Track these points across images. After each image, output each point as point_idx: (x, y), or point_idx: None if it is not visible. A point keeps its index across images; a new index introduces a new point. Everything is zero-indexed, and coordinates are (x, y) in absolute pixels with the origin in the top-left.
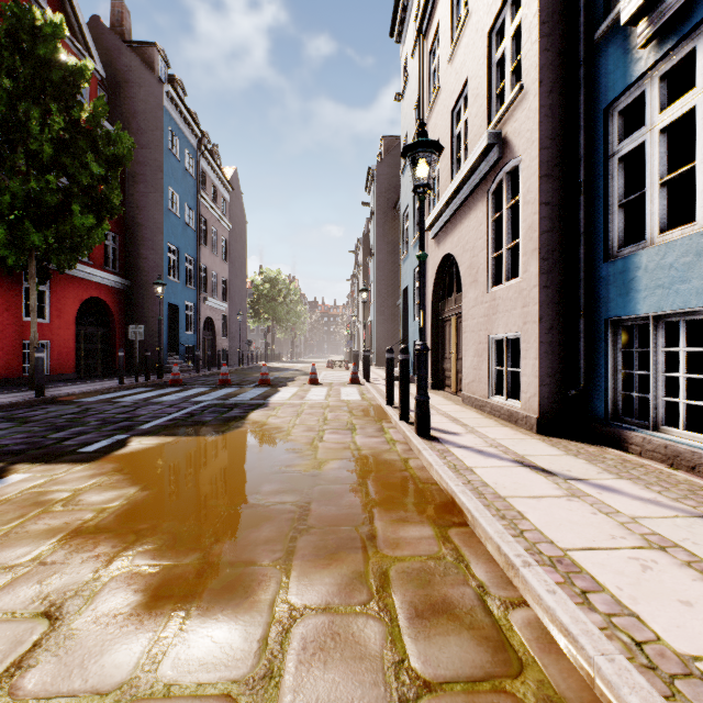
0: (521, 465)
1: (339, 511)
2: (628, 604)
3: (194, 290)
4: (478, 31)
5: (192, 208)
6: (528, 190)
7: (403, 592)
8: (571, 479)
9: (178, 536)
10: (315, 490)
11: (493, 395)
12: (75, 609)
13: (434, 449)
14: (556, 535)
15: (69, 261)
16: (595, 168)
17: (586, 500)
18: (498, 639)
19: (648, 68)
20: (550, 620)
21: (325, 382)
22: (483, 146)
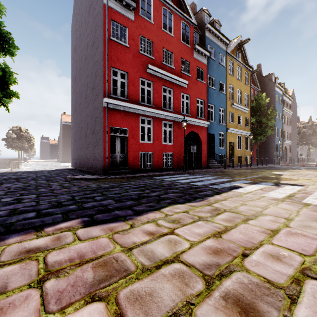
0: None
1: None
2: None
3: (281, 139)
4: None
5: (281, 113)
6: None
7: None
8: None
9: None
10: None
11: None
12: None
13: None
14: None
15: None
16: None
17: None
18: None
19: None
20: None
21: None
22: None
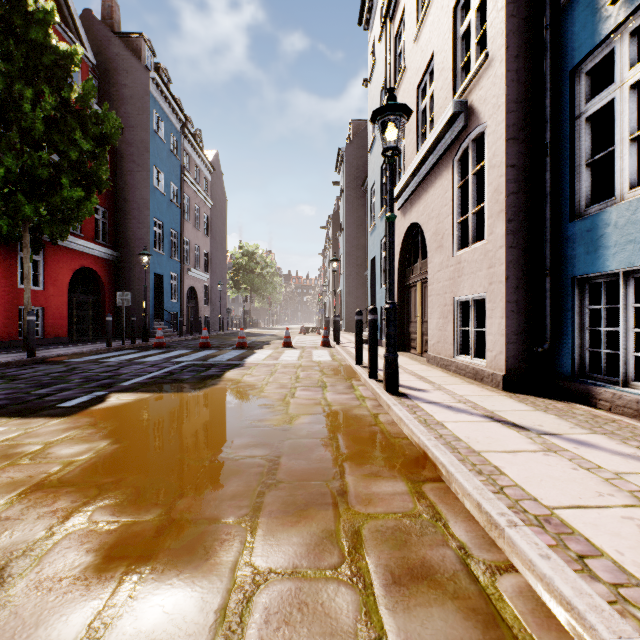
0: (491, 420)
1: (310, 465)
2: (634, 572)
3: (178, 262)
4: (443, 7)
5: (176, 186)
6: (494, 154)
7: (378, 554)
8: (545, 434)
9: (142, 490)
10: (286, 444)
11: (458, 355)
12: (18, 571)
13: (403, 405)
14: (538, 492)
15: (61, 233)
16: (562, 130)
17: (563, 455)
18: (487, 612)
19: (618, 25)
20: (546, 589)
21: (298, 345)
22: (449, 115)
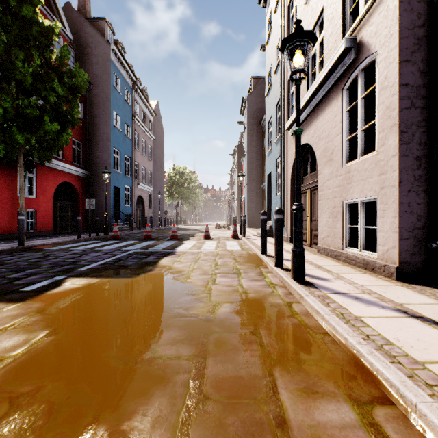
0: (407, 315)
1: (237, 371)
2: None
3: (131, 178)
4: None
5: (129, 125)
6: (386, 77)
7: None
8: None
9: (54, 409)
10: (211, 339)
11: (347, 247)
12: None
13: (314, 295)
14: None
15: (47, 157)
16: None
17: None
18: None
19: None
20: None
21: (215, 237)
22: (341, 50)
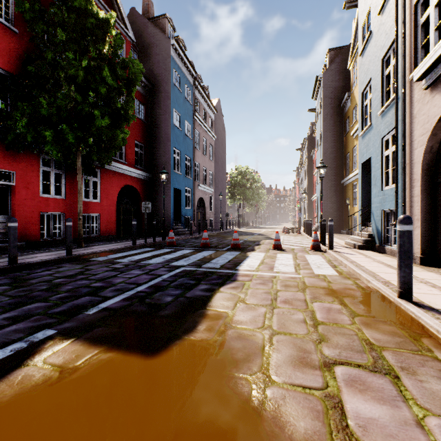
0: None
1: None
2: None
3: (191, 179)
4: None
5: (190, 124)
6: None
7: None
8: None
9: None
10: None
11: None
12: None
13: None
14: None
15: (107, 160)
16: None
17: None
18: None
19: None
20: None
21: (287, 248)
22: None
